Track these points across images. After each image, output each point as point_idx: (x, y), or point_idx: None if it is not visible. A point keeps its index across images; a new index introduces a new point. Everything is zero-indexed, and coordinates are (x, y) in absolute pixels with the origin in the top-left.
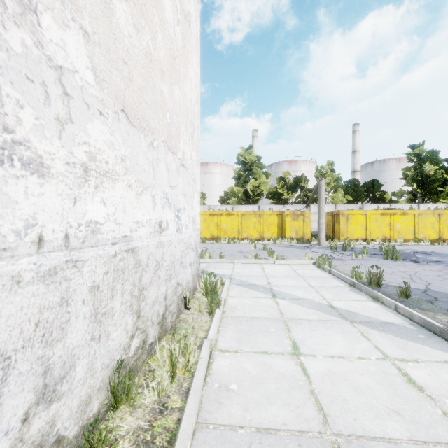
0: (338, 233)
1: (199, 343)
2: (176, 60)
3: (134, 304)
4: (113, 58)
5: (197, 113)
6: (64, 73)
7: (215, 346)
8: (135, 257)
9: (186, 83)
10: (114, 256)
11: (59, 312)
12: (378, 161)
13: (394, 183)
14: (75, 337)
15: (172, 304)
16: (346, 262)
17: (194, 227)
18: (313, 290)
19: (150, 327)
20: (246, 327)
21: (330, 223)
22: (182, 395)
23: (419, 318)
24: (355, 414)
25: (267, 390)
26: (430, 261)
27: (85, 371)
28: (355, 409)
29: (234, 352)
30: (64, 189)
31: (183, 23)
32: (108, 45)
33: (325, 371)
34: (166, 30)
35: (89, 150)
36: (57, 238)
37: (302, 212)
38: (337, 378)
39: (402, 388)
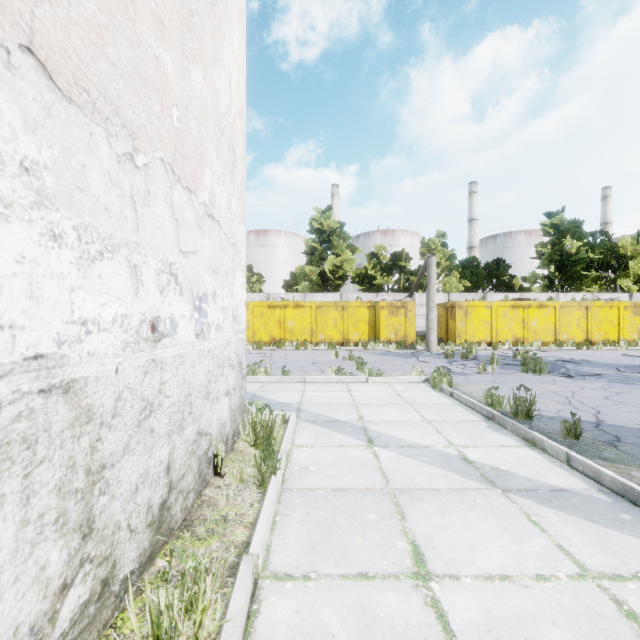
0: (453, 333)
1: (234, 558)
2: (194, 18)
3: (72, 511)
4: None
5: (240, 132)
6: None
7: (266, 566)
8: (75, 403)
9: (218, 72)
10: None
11: None
12: (502, 234)
13: (523, 265)
14: None
15: (186, 474)
16: (472, 377)
17: (236, 327)
18: (432, 428)
19: (126, 541)
20: (324, 512)
21: (442, 319)
22: None
23: (613, 480)
24: None
25: None
26: (585, 374)
27: None
28: None
29: (303, 579)
30: None
31: None
32: None
33: (484, 619)
34: None
35: None
36: None
37: (404, 303)
38: (511, 638)
39: None
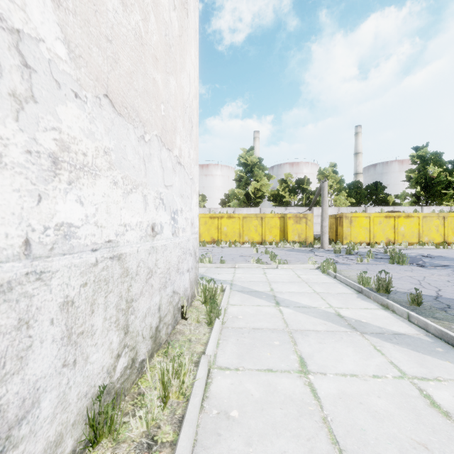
0: (341, 236)
1: (196, 359)
2: (171, 48)
3: (121, 319)
4: (93, 33)
5: (195, 108)
6: (22, 39)
7: (214, 363)
8: (122, 265)
9: (183, 75)
10: (94, 265)
11: (16, 337)
12: (380, 163)
13: (397, 186)
14: (39, 365)
15: (167, 314)
16: (351, 266)
17: (193, 230)
18: (319, 297)
19: (141, 342)
20: (248, 339)
21: (333, 226)
22: (175, 425)
23: (435, 328)
24: (375, 449)
25: (273, 418)
26: (437, 265)
27: (55, 405)
28: (375, 441)
29: (235, 370)
30: (24, 183)
31: (180, 10)
32: (87, 16)
33: (338, 392)
34: (160, 13)
35: (60, 137)
36: (13, 245)
37: (305, 215)
38: (352, 401)
39: (425, 413)
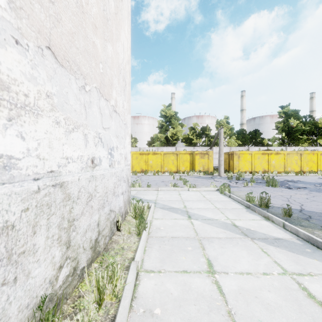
0: (232, 167)
1: (128, 264)
2: (108, 21)
3: (63, 236)
4: None
5: (128, 71)
6: None
7: (142, 267)
8: (64, 191)
9: (118, 44)
10: (36, 192)
11: None
12: (258, 117)
13: (269, 133)
14: None
15: (105, 228)
16: (240, 188)
17: (126, 163)
18: (219, 211)
19: (82, 253)
20: (167, 246)
21: (227, 160)
22: None
23: (304, 234)
24: None
25: (189, 314)
26: (298, 187)
27: None
28: None
29: (158, 272)
30: None
31: None
32: None
33: (238, 289)
34: None
35: None
36: None
37: (207, 152)
38: (249, 296)
39: (305, 304)
